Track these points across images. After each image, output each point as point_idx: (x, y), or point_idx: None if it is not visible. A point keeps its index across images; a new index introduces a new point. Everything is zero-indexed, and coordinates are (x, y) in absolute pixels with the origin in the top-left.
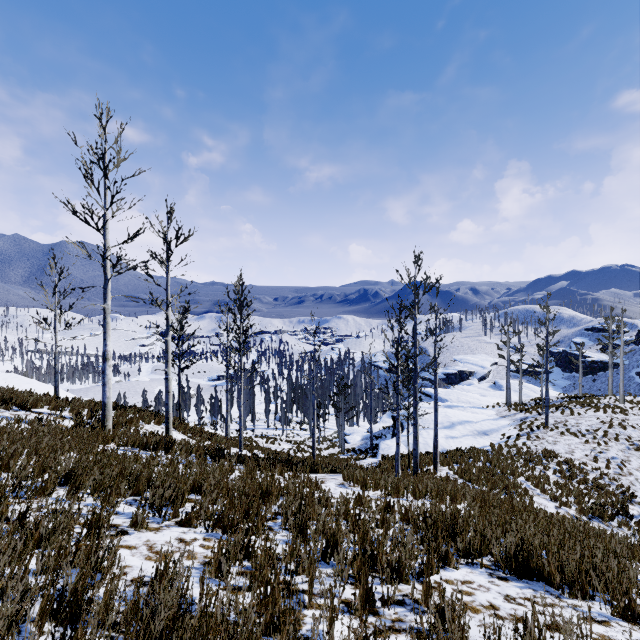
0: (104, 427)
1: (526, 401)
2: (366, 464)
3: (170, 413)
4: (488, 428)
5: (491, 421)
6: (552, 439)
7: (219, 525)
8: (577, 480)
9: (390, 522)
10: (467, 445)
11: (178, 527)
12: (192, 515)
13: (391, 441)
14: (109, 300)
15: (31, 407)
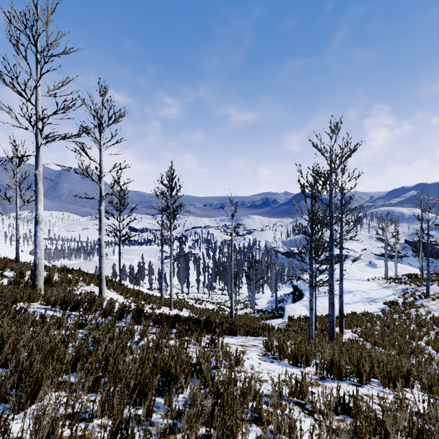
0: (35, 286)
1: (399, 276)
2: (275, 324)
3: (103, 275)
4: (375, 296)
5: (376, 291)
6: (436, 307)
7: None
8: None
9: None
10: (360, 310)
11: None
12: None
13: (294, 305)
14: (40, 167)
15: None
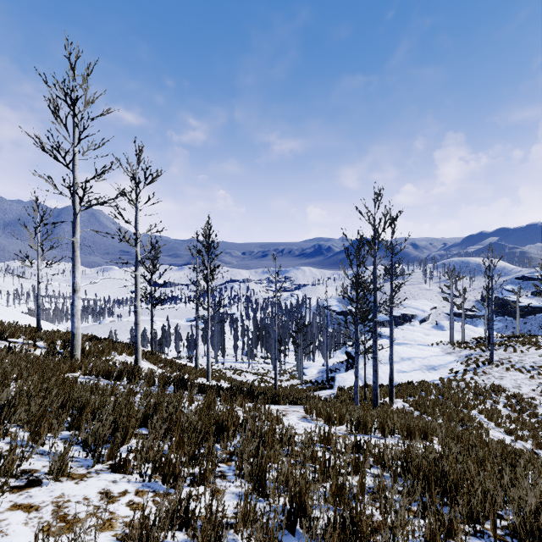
0: (73, 356)
1: (467, 340)
2: (324, 395)
3: (139, 344)
4: (436, 363)
5: (438, 357)
6: (498, 374)
7: (160, 471)
8: (527, 414)
9: (365, 469)
10: (417, 379)
11: (110, 473)
12: (127, 458)
13: (346, 374)
14: (78, 234)
15: (7, 337)
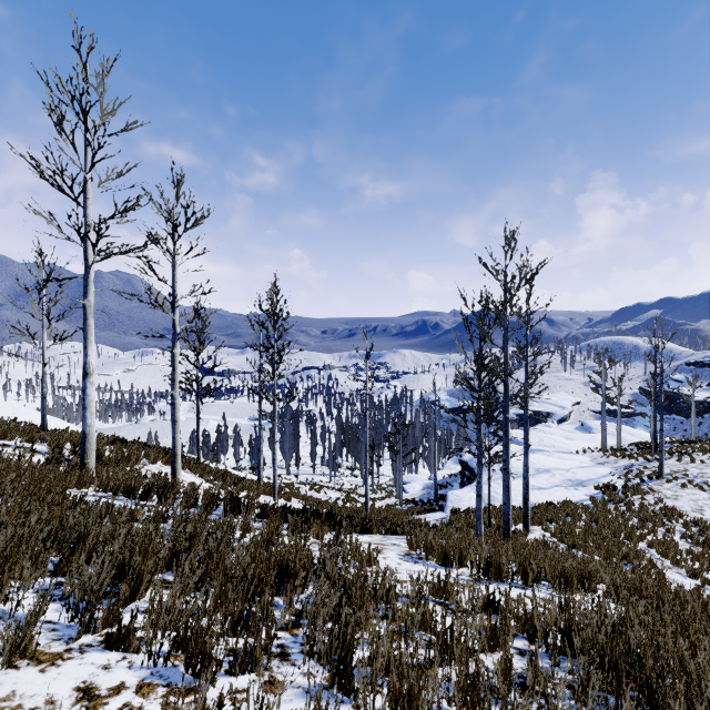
0: (84, 465)
1: (624, 446)
2: (432, 520)
3: (177, 449)
4: (584, 477)
5: (586, 469)
6: (671, 493)
7: (184, 647)
8: None
9: (509, 645)
10: (559, 498)
11: (102, 651)
12: (131, 627)
13: (462, 491)
14: (91, 295)
15: None
